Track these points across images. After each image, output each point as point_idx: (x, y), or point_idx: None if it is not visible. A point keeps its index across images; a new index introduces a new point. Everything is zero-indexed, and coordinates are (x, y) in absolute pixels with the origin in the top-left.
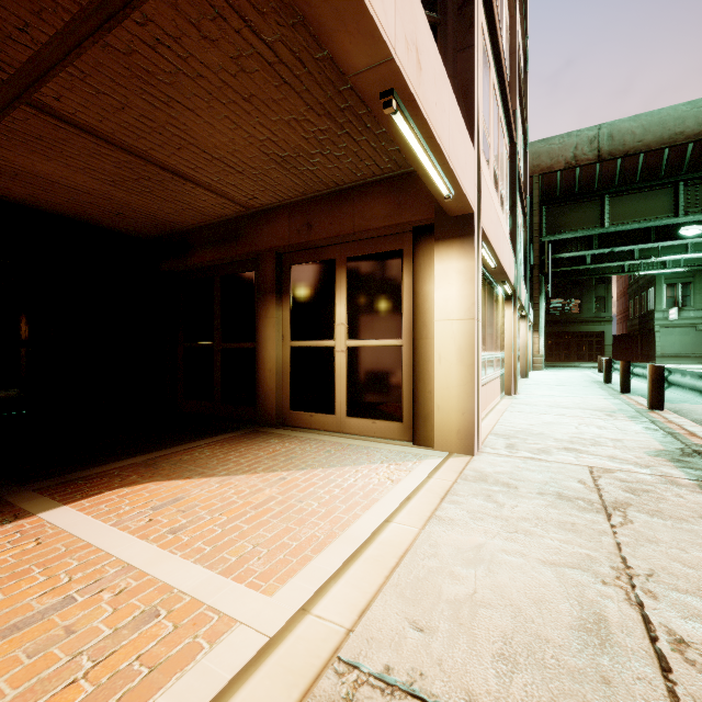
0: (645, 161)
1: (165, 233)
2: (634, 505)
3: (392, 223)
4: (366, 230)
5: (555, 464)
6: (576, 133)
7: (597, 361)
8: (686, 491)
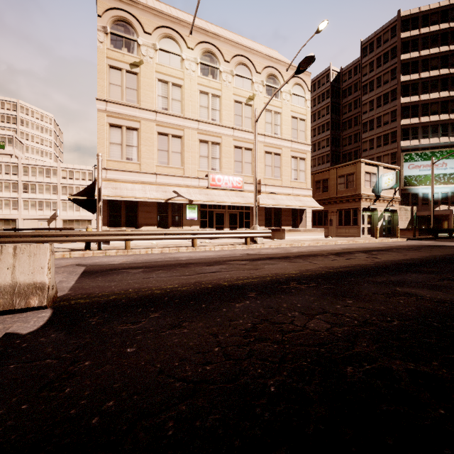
0: None
1: None
2: None
3: None
4: None
5: None
6: None
7: None
8: None
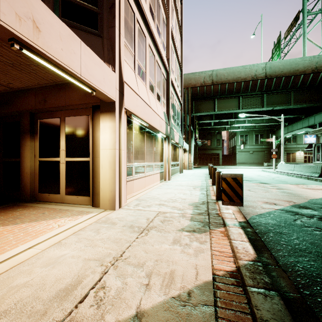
0: (228, 87)
1: None
2: (157, 227)
3: (82, 102)
4: (71, 105)
5: (146, 211)
6: (204, 72)
7: (217, 165)
8: (184, 219)
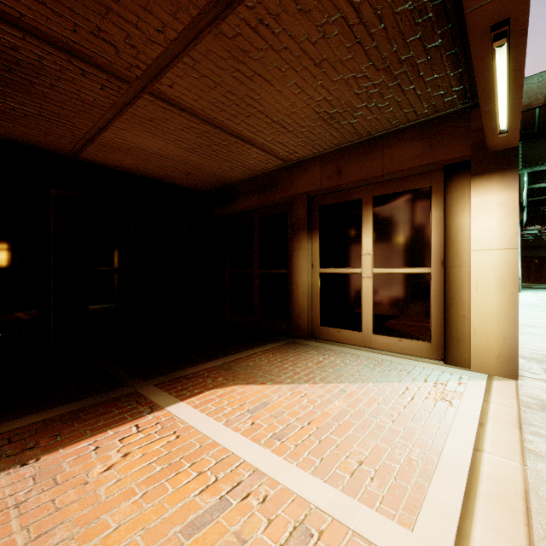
0: None
1: (217, 186)
2: None
3: (422, 163)
4: (396, 172)
5: None
6: None
7: None
8: None
